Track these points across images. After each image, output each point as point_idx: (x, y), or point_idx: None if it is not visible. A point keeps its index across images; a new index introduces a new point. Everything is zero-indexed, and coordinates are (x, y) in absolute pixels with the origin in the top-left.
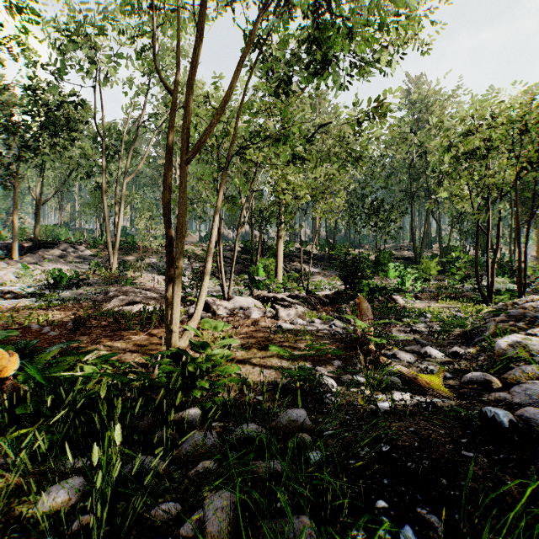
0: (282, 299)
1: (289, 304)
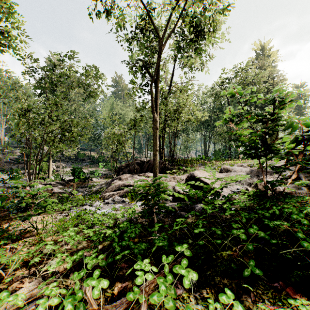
0: (53, 184)
1: (55, 185)
